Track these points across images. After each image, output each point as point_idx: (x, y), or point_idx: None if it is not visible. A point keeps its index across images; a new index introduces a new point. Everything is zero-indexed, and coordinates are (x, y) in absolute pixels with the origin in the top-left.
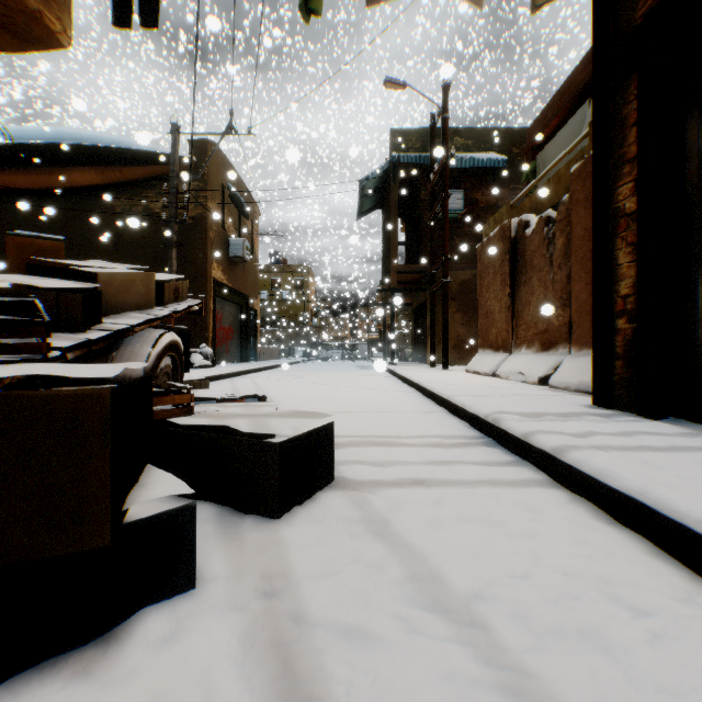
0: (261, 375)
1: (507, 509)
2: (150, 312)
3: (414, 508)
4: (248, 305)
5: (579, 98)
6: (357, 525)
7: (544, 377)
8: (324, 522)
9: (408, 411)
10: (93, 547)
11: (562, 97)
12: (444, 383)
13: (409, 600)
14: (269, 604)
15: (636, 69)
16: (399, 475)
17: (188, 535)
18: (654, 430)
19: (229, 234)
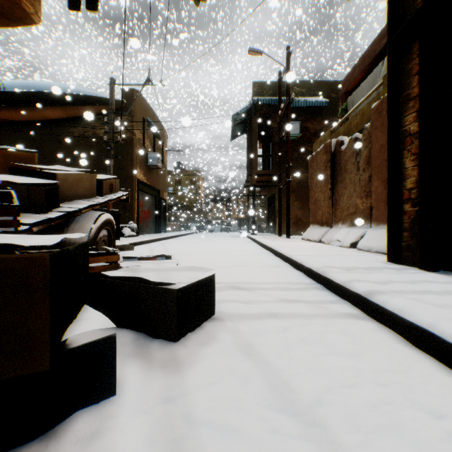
0: (168, 242)
1: (334, 335)
2: (93, 199)
3: (270, 334)
4: (160, 196)
5: (376, 60)
6: (231, 347)
7: (354, 243)
8: (208, 344)
9: (264, 266)
10: (36, 371)
11: (364, 60)
12: (288, 247)
13: (269, 404)
14: (168, 408)
15: (418, 37)
16: (260, 310)
17: (110, 357)
18: (432, 279)
19: (148, 150)
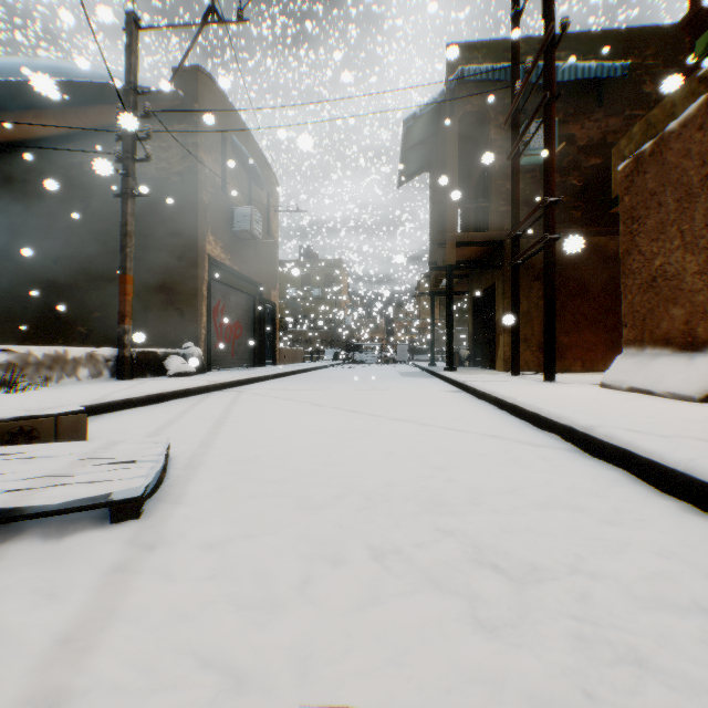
0: (261, 388)
1: None
2: None
3: None
4: (262, 296)
5: None
6: None
7: None
8: None
9: None
10: None
11: None
12: (675, 435)
13: None
14: None
15: None
16: None
17: None
18: None
19: (234, 202)
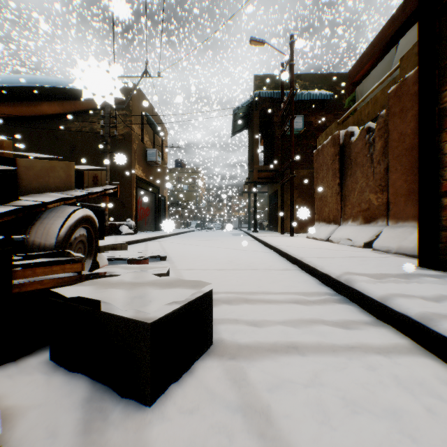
0: (167, 240)
1: (393, 391)
2: (69, 192)
3: (294, 387)
4: (159, 193)
5: (387, 46)
6: (235, 417)
7: (368, 243)
8: (199, 411)
9: (270, 269)
10: None
11: (374, 47)
12: (294, 246)
13: None
14: None
15: None
16: (272, 338)
17: None
18: None
19: (147, 146)
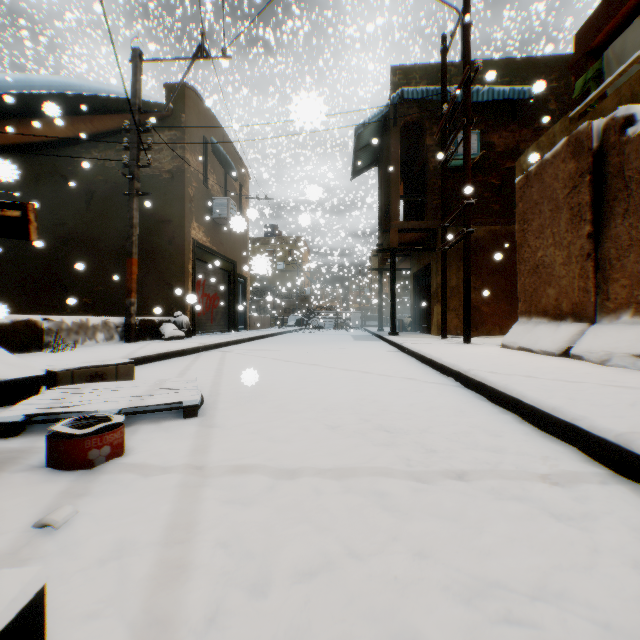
0: (240, 348)
1: None
2: None
3: None
4: (236, 271)
5: None
6: None
7: None
8: None
9: (509, 470)
10: None
11: None
12: (515, 374)
13: None
14: None
15: None
16: None
17: None
18: None
19: (213, 193)
